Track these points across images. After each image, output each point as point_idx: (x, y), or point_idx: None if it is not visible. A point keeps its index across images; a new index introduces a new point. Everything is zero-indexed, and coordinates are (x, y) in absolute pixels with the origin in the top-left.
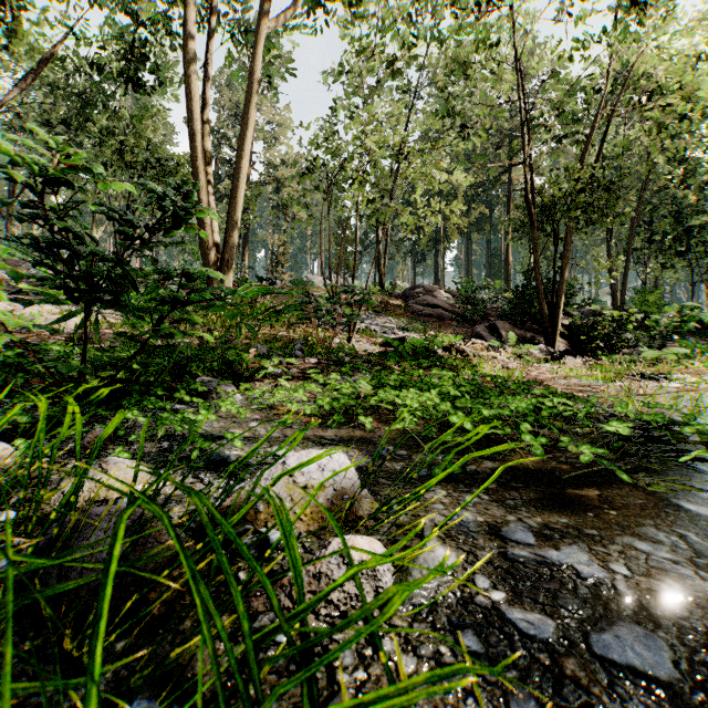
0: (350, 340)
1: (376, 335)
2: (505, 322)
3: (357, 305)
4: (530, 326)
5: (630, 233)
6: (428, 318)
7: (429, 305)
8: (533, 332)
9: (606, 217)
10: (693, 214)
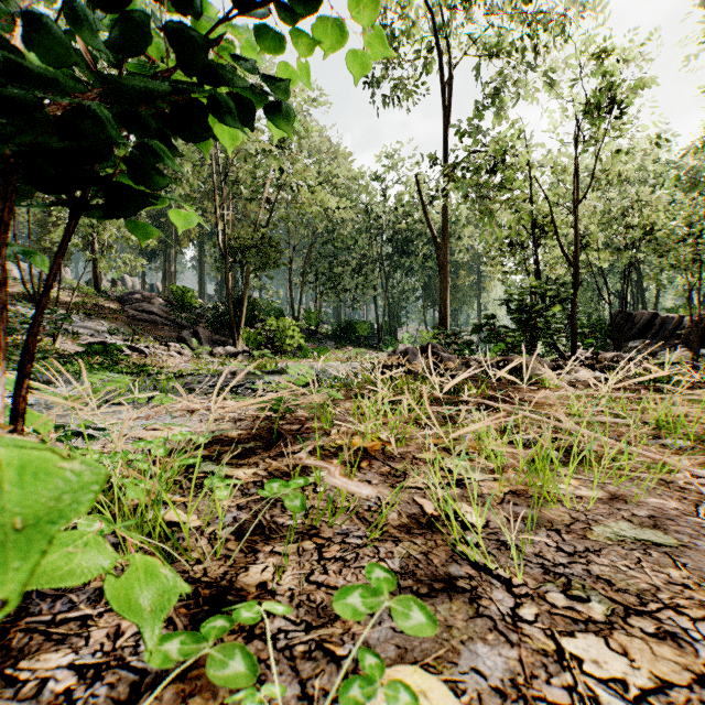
0: (55, 342)
1: (83, 338)
2: (205, 329)
3: (67, 306)
4: (225, 333)
5: (303, 272)
6: (143, 322)
7: (145, 311)
8: (227, 337)
9: (275, 264)
10: (338, 265)
